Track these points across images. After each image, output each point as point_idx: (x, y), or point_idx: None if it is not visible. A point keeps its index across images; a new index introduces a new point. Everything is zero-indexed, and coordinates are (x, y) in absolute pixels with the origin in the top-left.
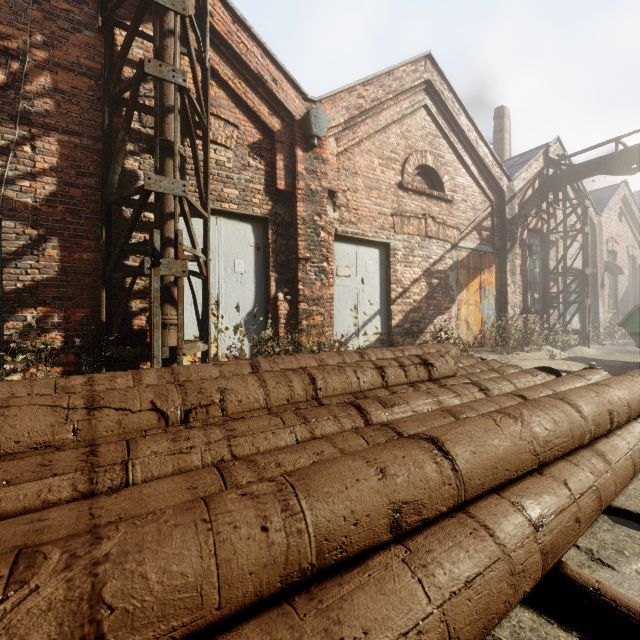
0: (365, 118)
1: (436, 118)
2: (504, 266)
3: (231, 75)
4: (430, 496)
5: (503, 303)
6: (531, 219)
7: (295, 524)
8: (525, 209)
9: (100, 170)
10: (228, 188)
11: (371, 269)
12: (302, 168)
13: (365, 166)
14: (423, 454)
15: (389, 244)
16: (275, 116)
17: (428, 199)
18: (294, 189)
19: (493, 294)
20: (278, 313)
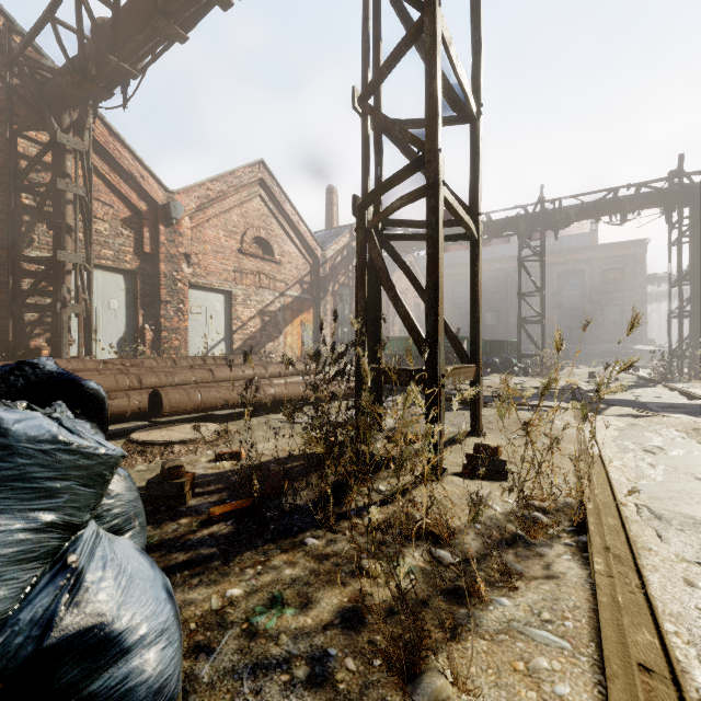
0: (213, 203)
1: (268, 204)
2: (319, 309)
3: (108, 170)
4: (205, 378)
5: (319, 335)
6: (341, 277)
7: (173, 376)
8: (337, 270)
9: (3, 234)
10: (105, 249)
11: (218, 309)
12: (164, 239)
13: (213, 236)
14: (205, 370)
15: (232, 292)
16: (143, 201)
17: (262, 261)
18: (158, 253)
19: (311, 328)
20: (145, 338)
